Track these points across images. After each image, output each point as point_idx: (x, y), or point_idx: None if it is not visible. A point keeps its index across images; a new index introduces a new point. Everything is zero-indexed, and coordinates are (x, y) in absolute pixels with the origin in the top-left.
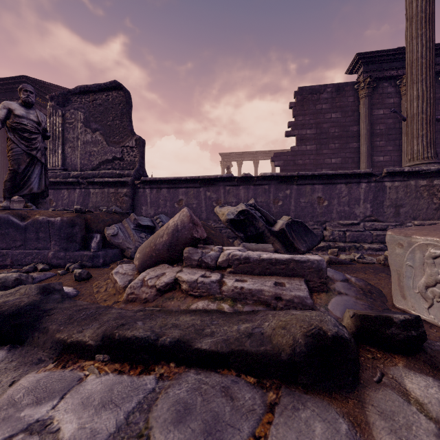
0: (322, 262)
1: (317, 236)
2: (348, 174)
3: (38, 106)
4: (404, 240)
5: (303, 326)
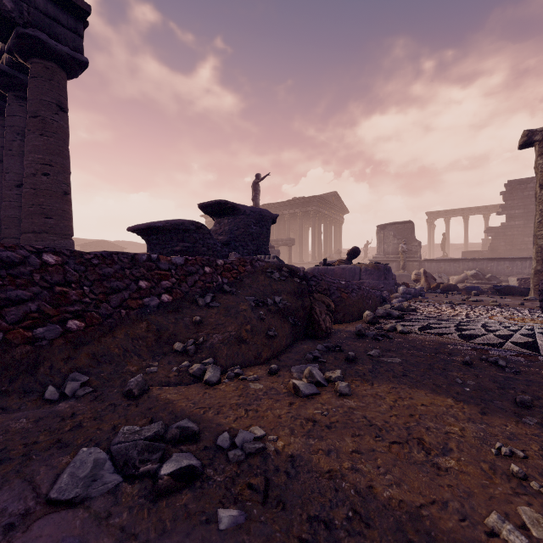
0: (495, 282)
1: (500, 279)
2: (520, 258)
3: (319, 208)
4: (510, 279)
5: (488, 286)
